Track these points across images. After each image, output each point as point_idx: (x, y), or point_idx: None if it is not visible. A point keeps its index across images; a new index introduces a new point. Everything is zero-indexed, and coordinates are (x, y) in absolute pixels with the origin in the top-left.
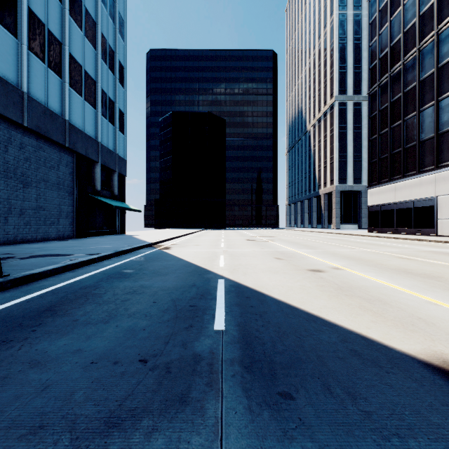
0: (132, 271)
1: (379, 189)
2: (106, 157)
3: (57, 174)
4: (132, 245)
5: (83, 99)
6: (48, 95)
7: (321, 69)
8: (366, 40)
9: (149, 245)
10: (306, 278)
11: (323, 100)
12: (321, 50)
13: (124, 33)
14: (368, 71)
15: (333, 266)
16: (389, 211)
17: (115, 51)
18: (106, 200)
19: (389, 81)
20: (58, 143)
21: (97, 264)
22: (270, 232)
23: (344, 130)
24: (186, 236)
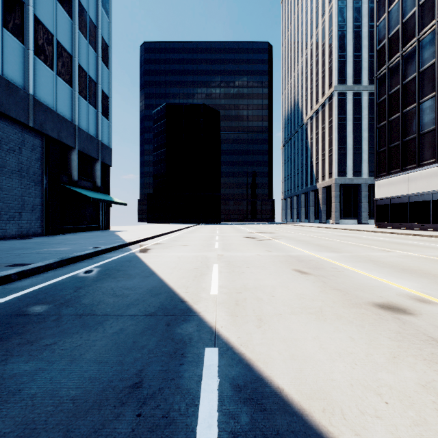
0: (41, 311)
1: (389, 181)
2: (85, 143)
3: (18, 159)
4: (99, 246)
5: (54, 73)
6: (4, 61)
7: (319, 59)
8: (366, 27)
9: (123, 246)
10: (405, 344)
11: (321, 91)
12: (319, 40)
13: (109, 8)
14: (375, 52)
15: (408, 292)
16: (401, 204)
17: (97, 26)
18: (83, 192)
19: (401, 60)
20: (19, 121)
21: (8, 286)
22: (268, 227)
23: (343, 121)
24: (177, 232)
